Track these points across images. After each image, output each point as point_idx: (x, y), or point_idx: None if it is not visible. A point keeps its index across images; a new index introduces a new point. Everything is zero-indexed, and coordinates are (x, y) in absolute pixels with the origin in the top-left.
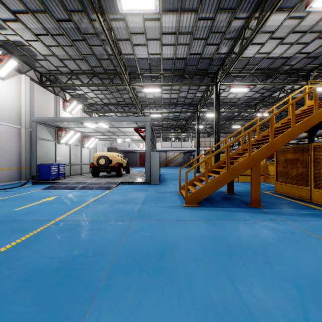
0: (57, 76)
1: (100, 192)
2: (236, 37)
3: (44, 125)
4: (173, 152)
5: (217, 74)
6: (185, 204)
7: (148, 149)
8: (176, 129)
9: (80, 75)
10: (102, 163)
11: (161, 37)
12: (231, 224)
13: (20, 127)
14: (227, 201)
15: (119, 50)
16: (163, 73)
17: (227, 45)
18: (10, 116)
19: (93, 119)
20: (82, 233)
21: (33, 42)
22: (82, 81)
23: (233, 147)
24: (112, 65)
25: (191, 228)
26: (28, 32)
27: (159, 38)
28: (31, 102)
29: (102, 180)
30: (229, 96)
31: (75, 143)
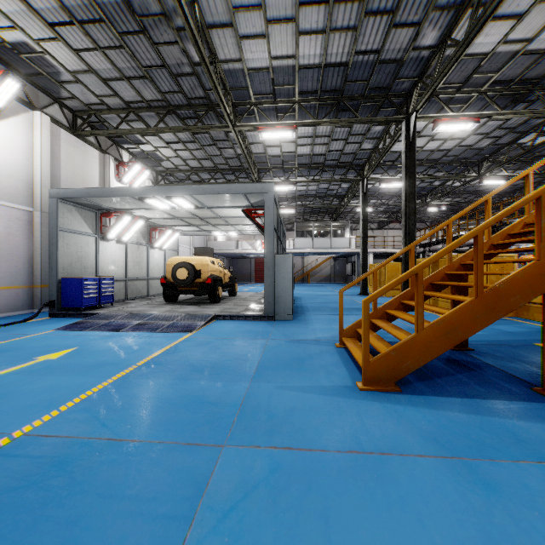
0: (103, 116)
1: (167, 340)
2: (460, 5)
3: (73, 205)
4: (315, 257)
5: (408, 97)
6: (363, 382)
7: (269, 248)
8: (320, 215)
9: (144, 112)
10: (182, 277)
11: (296, 14)
12: (541, 481)
13: (33, 210)
14: (465, 373)
15: (213, 51)
16: (299, 101)
17: (437, 26)
18: (11, 189)
19: (161, 191)
20: (48, 513)
21: (50, 44)
22: (149, 124)
23: (431, 247)
24: (201, 87)
25: (412, 503)
26: (36, 20)
27: (292, 19)
28: (54, 163)
29: (180, 310)
30: (427, 146)
31: (136, 239)
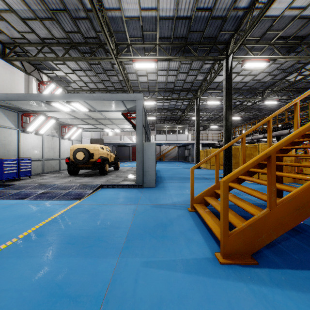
0: (26, 48)
1: (59, 207)
2: None
3: None
4: (167, 146)
5: (227, 44)
6: (222, 255)
7: (139, 138)
8: (170, 121)
9: (54, 46)
10: (80, 158)
11: None
12: None
13: None
14: (297, 237)
15: (100, 0)
16: (159, 44)
17: None
18: None
19: (62, 97)
20: None
21: None
22: (59, 56)
23: None
24: (93, 29)
25: None
26: None
27: None
28: None
29: (77, 181)
30: (235, 79)
31: (50, 133)
